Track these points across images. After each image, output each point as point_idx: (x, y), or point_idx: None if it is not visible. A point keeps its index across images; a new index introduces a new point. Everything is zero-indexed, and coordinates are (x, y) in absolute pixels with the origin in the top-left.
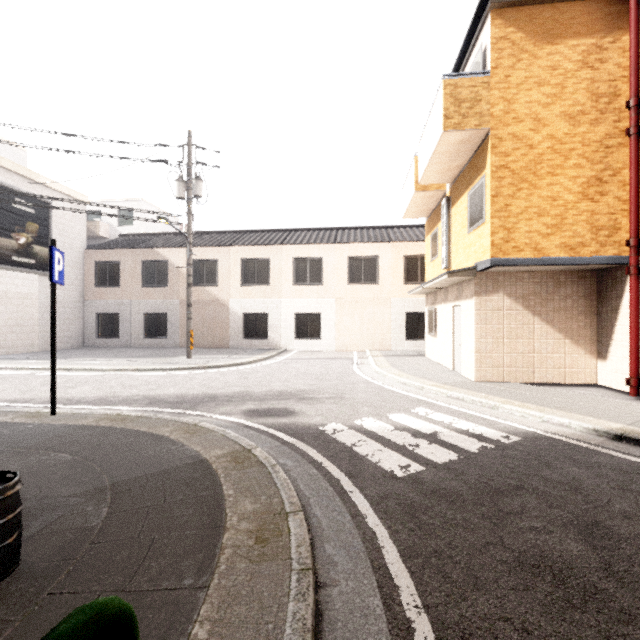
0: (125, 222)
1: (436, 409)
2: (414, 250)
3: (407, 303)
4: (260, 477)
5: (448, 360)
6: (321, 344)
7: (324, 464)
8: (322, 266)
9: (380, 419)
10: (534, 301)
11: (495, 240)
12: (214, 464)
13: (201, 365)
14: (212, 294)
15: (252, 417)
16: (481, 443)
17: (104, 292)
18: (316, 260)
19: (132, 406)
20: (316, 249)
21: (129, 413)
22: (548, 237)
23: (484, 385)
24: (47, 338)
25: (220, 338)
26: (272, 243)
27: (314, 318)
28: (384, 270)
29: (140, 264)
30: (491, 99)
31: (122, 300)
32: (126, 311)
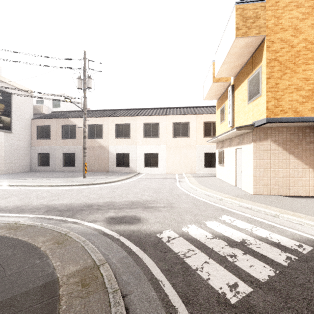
0: (56, 106)
1: (236, 217)
2: (209, 119)
3: (205, 147)
4: (99, 311)
5: (232, 180)
6: (158, 170)
7: (162, 282)
8: (159, 127)
9: (200, 226)
10: (290, 145)
11: (269, 106)
12: (62, 287)
13: (89, 182)
14: (99, 143)
15: (111, 224)
16: (284, 253)
17: (42, 142)
18: (155, 124)
19: (33, 214)
20: (155, 118)
21: (24, 222)
22: (303, 104)
23: (260, 197)
24: (9, 166)
25: (104, 166)
26: (132, 115)
27: (154, 156)
28: (192, 129)
29: (61, 127)
30: (266, 16)
31: (51, 146)
32: (53, 152)
